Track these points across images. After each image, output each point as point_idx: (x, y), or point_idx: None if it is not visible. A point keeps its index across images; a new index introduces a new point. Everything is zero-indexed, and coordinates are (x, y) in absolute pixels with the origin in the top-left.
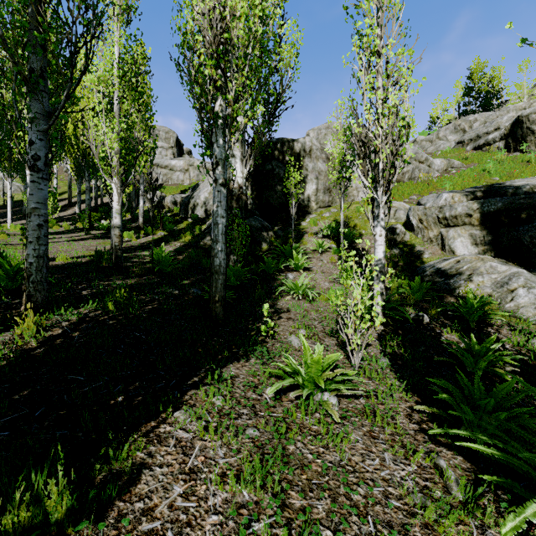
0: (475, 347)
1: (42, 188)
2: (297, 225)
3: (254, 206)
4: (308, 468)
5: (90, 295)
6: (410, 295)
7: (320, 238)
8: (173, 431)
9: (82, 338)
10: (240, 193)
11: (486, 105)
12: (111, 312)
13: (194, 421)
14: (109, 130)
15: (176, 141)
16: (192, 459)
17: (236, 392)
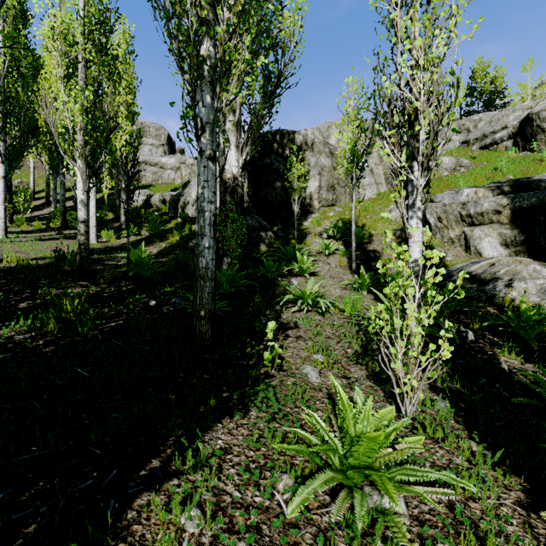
0: None
1: None
2: (299, 225)
3: (250, 204)
4: None
5: (30, 308)
6: (442, 304)
7: (325, 239)
8: None
9: None
10: (235, 184)
11: (489, 105)
12: (51, 334)
13: None
14: (69, 98)
15: (167, 138)
16: None
17: (226, 491)
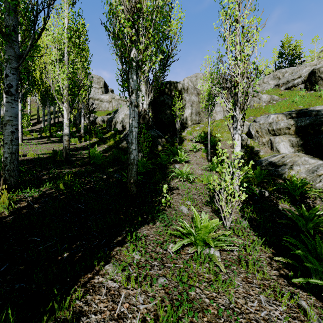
0: (305, 213)
1: (14, 107)
2: (179, 135)
3: (152, 123)
4: (207, 311)
5: (48, 178)
6: (254, 178)
7: (194, 142)
8: (104, 282)
9: (41, 209)
10: (145, 114)
11: (292, 63)
12: (62, 190)
13: (120, 272)
14: (61, 72)
15: (104, 83)
16: (119, 306)
17: (148, 248)
